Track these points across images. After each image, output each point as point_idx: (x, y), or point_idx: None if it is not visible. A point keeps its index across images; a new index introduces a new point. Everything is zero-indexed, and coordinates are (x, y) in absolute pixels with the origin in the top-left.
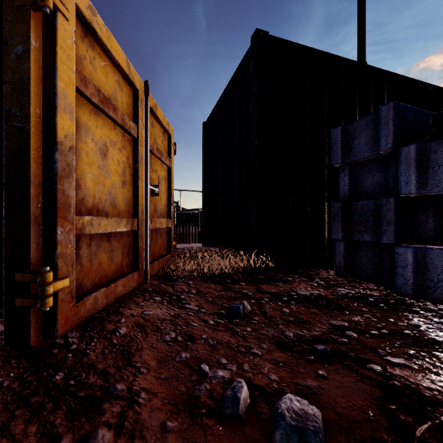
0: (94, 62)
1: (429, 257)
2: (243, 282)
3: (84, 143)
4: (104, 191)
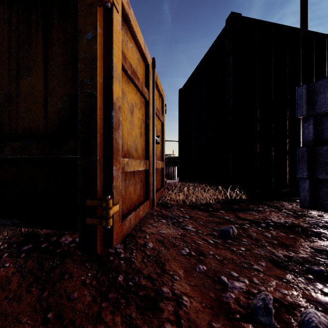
0: (127, 44)
1: None
2: (222, 210)
3: (122, 104)
4: (132, 140)
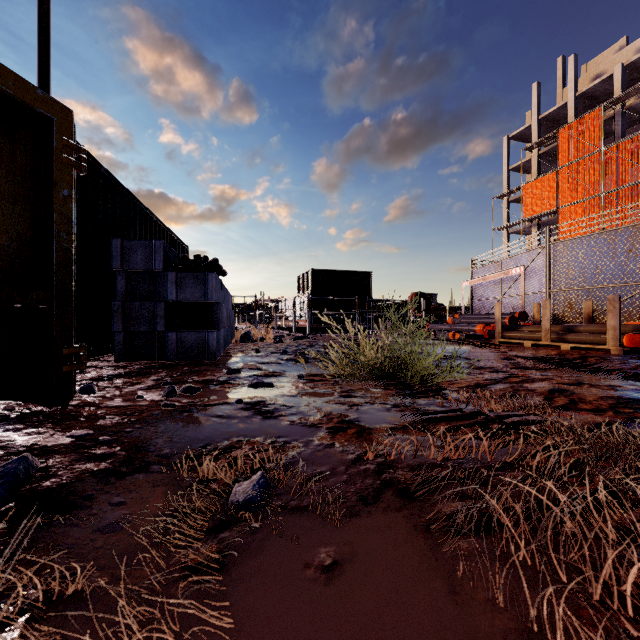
0: None
1: (183, 336)
2: None
3: None
4: None
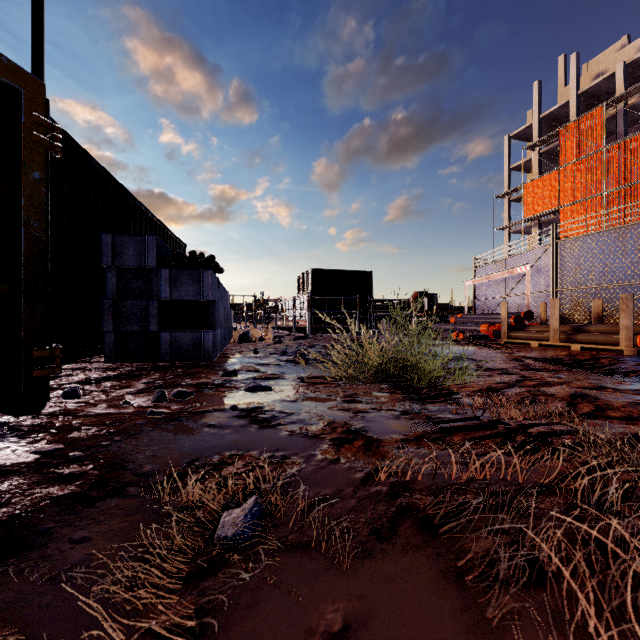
0: None
1: (178, 336)
2: None
3: None
4: None
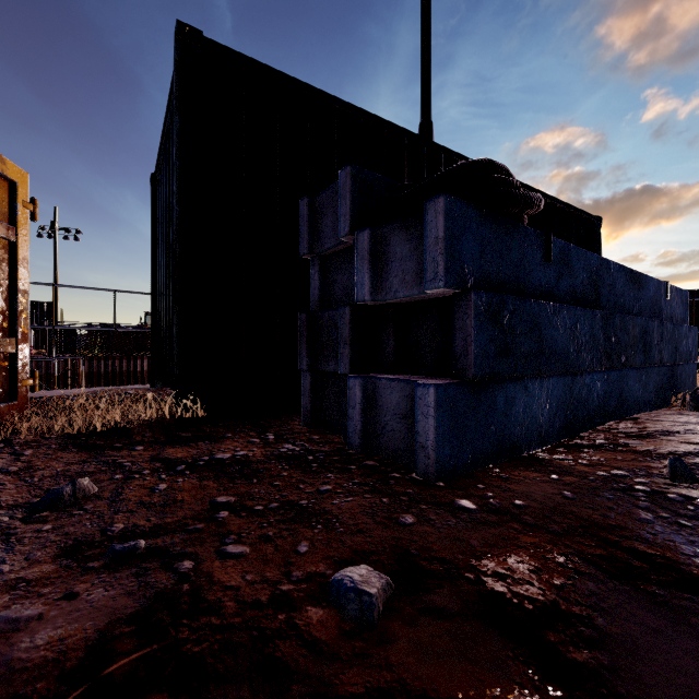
0: None
1: (378, 390)
2: (146, 444)
3: None
4: None
